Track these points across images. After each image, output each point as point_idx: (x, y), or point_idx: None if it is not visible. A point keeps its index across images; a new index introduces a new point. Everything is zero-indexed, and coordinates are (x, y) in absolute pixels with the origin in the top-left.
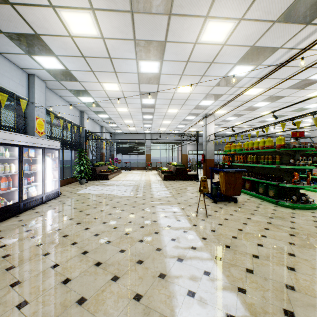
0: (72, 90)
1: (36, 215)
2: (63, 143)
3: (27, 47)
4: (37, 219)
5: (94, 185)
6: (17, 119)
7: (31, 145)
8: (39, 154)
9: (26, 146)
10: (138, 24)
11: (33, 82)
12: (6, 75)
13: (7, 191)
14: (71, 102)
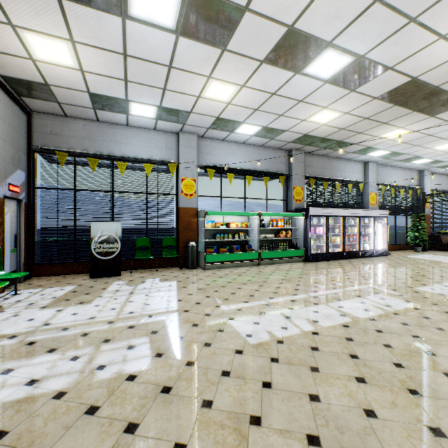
0: (401, 160)
1: (367, 260)
2: (394, 209)
3: (363, 153)
4: (368, 261)
5: (431, 254)
6: (356, 198)
7: (365, 216)
8: (371, 221)
9: (362, 217)
10: (443, 116)
11: (367, 167)
12: (350, 171)
13: (352, 243)
14: (404, 167)
